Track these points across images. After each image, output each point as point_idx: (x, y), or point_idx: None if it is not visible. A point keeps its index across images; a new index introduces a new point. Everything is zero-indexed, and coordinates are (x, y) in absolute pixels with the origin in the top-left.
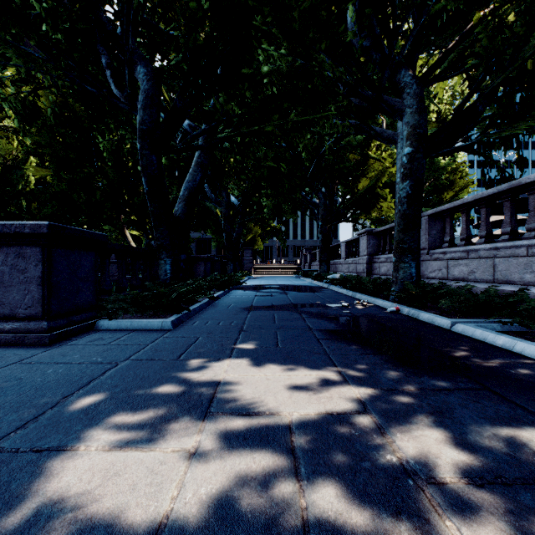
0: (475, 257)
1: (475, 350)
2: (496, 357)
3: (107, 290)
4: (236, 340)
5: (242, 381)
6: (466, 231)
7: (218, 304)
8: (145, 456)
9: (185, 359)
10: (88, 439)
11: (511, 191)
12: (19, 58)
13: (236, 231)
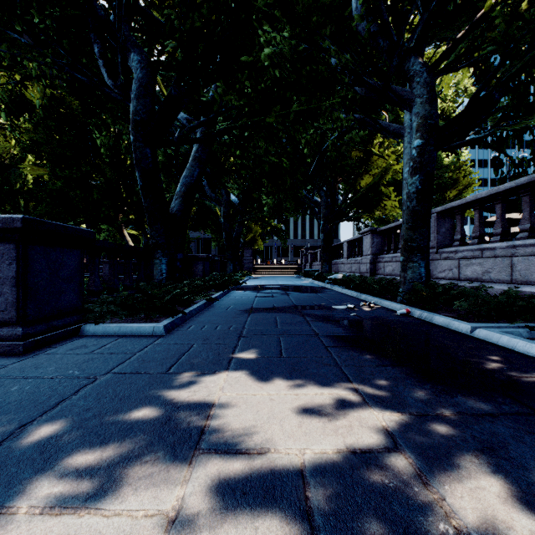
0: (490, 255)
1: (506, 361)
2: (533, 369)
3: (96, 291)
4: (235, 348)
5: (240, 402)
6: (479, 229)
7: (216, 306)
8: (106, 524)
9: (176, 373)
10: (34, 494)
11: (531, 185)
12: (4, 44)
13: (236, 230)
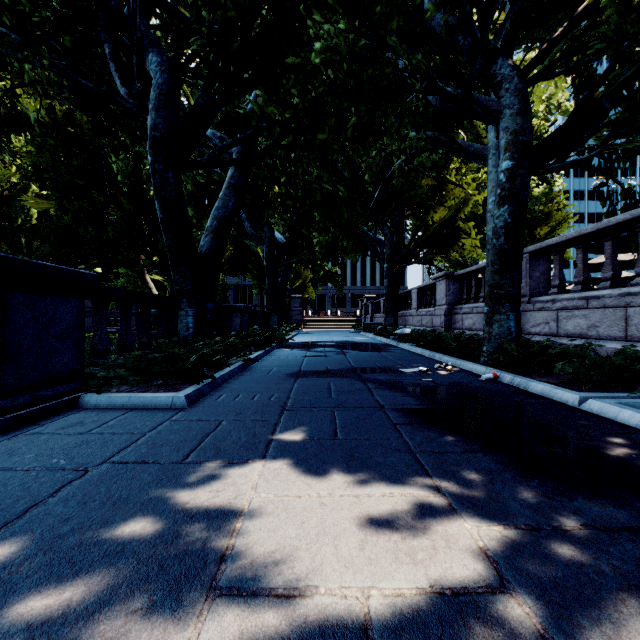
0: (597, 306)
1: (633, 445)
2: None
3: (103, 351)
4: (276, 426)
5: (279, 509)
6: (582, 273)
7: (256, 368)
8: None
9: (195, 462)
10: None
11: None
12: None
13: (282, 274)
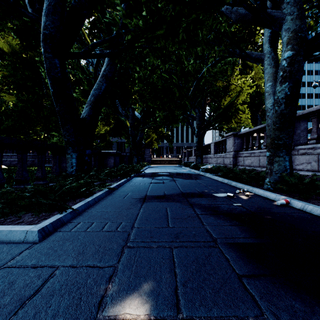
0: None
1: None
2: None
3: None
4: (109, 282)
5: None
6: None
7: (117, 193)
8: None
9: None
10: None
11: None
12: None
13: (139, 135)
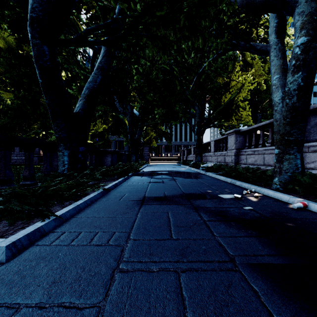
0: None
1: None
2: None
3: None
4: None
5: None
6: None
7: (112, 194)
8: None
9: None
10: None
11: None
12: None
13: (138, 133)
